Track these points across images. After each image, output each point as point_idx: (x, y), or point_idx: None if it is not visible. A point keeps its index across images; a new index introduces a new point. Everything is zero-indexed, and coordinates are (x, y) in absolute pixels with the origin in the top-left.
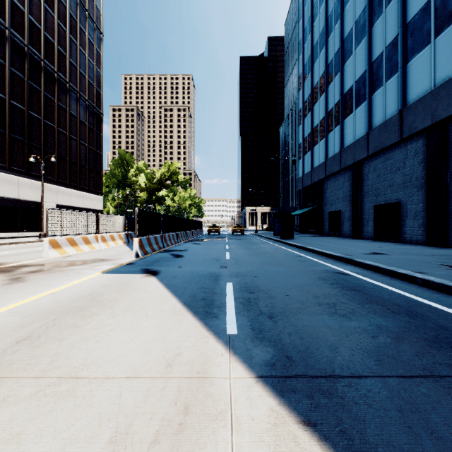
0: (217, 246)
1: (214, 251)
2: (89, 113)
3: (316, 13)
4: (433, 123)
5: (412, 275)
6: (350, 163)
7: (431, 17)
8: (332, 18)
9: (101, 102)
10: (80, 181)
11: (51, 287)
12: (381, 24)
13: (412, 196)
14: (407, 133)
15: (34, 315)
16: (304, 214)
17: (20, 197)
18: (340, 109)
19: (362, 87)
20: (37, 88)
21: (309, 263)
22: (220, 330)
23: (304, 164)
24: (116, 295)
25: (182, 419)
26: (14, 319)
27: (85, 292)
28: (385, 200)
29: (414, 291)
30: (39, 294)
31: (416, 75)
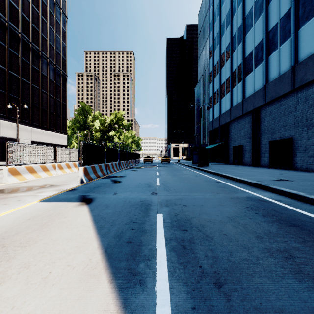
0: (149, 173)
1: (147, 177)
2: (56, 74)
3: (223, 0)
4: None
5: None
6: (250, 109)
7: None
8: (236, 2)
9: (66, 66)
10: (49, 124)
11: None
12: (276, 1)
13: (303, 133)
14: (298, 83)
15: None
16: (213, 148)
17: (1, 135)
18: (242, 69)
19: (260, 51)
20: (15, 54)
21: (229, 189)
22: None
23: (213, 112)
24: (32, 234)
25: None
26: None
27: (2, 228)
28: (279, 137)
29: None
30: None
31: (306, 38)
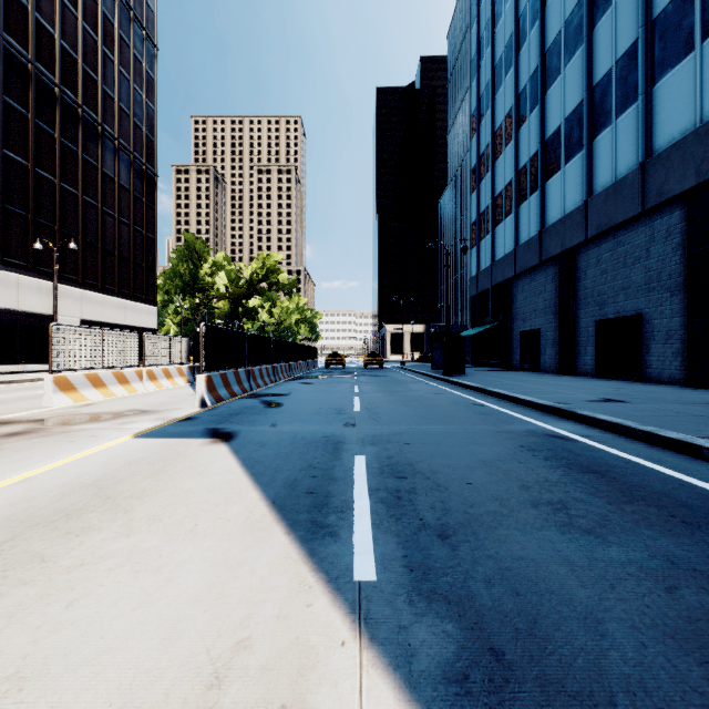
0: (339, 388)
1: (334, 395)
2: (135, 173)
3: (500, 12)
4: (700, 183)
5: (692, 442)
6: (556, 252)
7: (696, 6)
8: (527, 17)
9: (154, 155)
10: (119, 283)
11: (31, 466)
12: (609, 23)
13: (662, 305)
14: (653, 200)
15: None
16: (479, 335)
17: (20, 307)
18: (539, 165)
19: (577, 127)
20: (48, 131)
21: (498, 418)
22: (341, 571)
23: (479, 256)
24: (147, 483)
25: None
26: None
27: (89, 475)
28: (615, 311)
29: (704, 474)
30: (0, 482)
31: (669, 105)
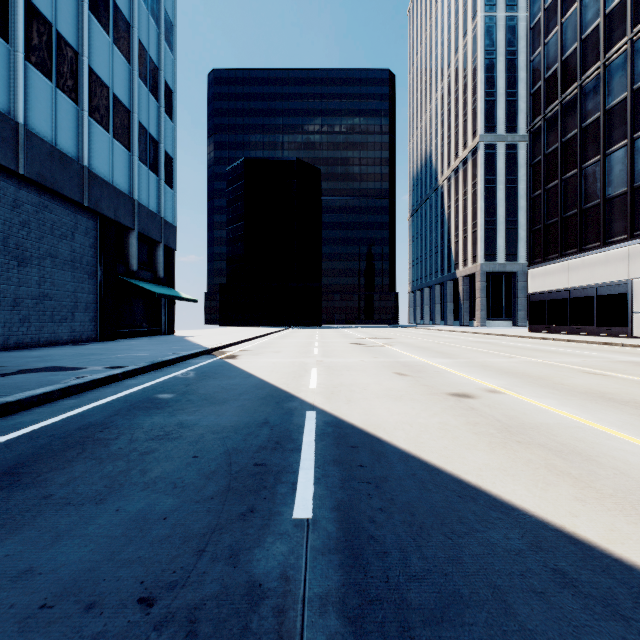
0: None
1: None
2: None
3: None
4: None
5: None
6: None
7: None
8: None
9: None
10: None
11: None
12: None
13: None
14: None
15: (538, 424)
16: None
17: None
18: None
19: None
20: None
21: None
22: (321, 413)
23: None
24: (528, 455)
25: (333, 392)
26: (542, 420)
27: (626, 466)
28: None
29: None
30: None
31: None
